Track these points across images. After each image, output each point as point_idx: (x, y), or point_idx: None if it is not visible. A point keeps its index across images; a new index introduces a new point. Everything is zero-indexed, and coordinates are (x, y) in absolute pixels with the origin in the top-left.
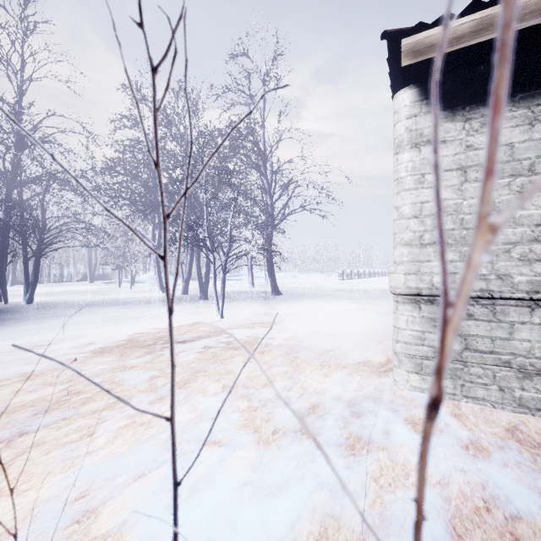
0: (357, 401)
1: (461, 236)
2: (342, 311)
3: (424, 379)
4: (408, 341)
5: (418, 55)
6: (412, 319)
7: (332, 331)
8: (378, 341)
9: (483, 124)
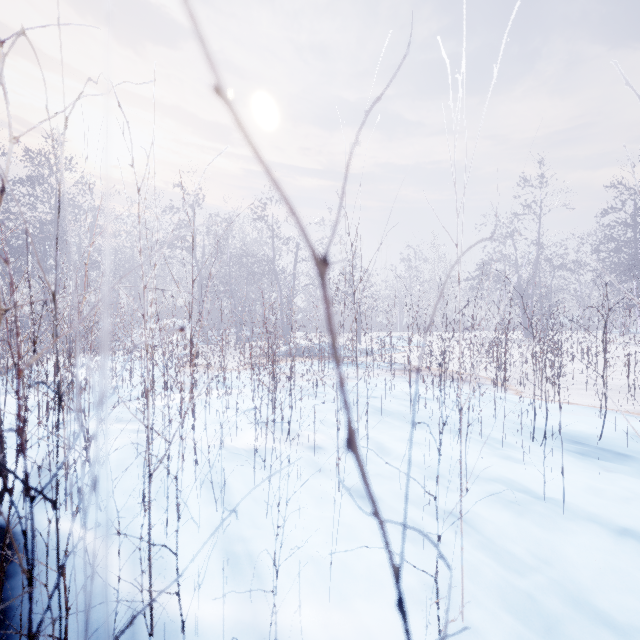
0: None
1: None
2: None
3: None
4: None
5: None
6: None
7: None
8: None
9: None
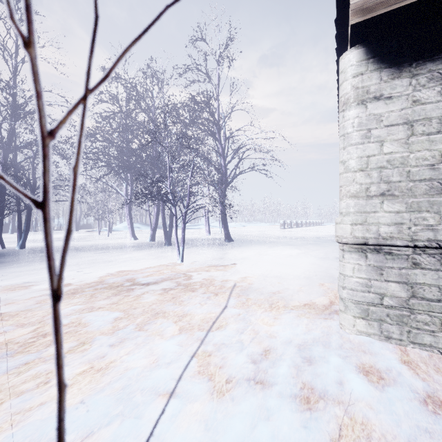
0: (307, 346)
1: (408, 188)
2: (285, 256)
3: (371, 324)
4: (355, 287)
5: (367, 12)
6: (358, 267)
7: (278, 274)
8: (319, 284)
9: (430, 79)
